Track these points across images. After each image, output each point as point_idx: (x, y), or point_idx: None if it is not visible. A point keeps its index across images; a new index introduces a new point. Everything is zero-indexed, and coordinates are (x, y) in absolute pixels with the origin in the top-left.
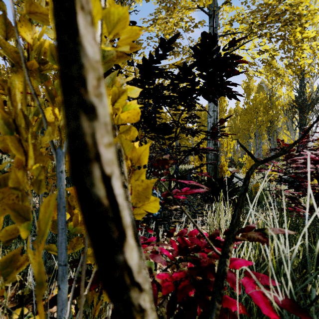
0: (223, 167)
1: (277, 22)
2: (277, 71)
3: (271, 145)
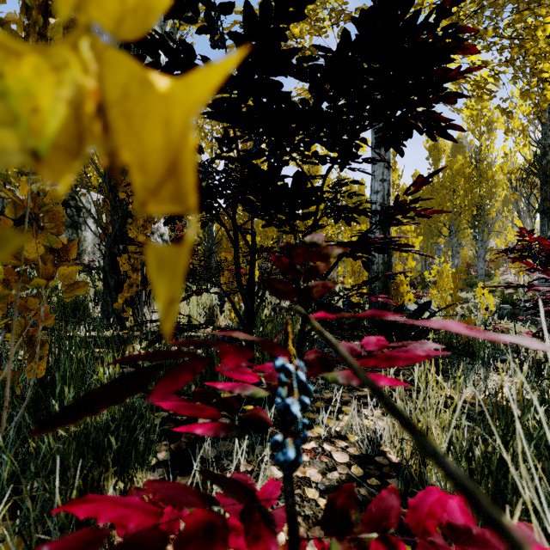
0: (400, 287)
1: (510, 2)
2: (489, 116)
3: (478, 249)
